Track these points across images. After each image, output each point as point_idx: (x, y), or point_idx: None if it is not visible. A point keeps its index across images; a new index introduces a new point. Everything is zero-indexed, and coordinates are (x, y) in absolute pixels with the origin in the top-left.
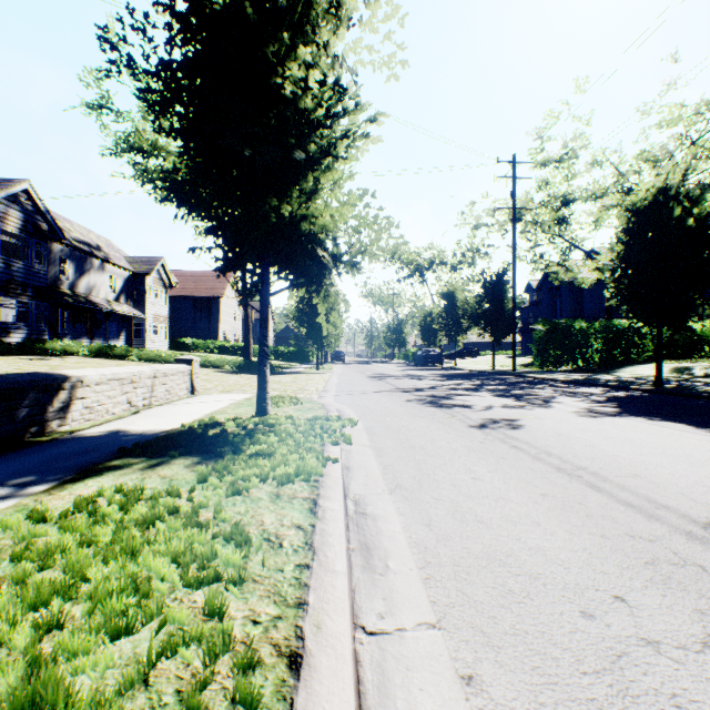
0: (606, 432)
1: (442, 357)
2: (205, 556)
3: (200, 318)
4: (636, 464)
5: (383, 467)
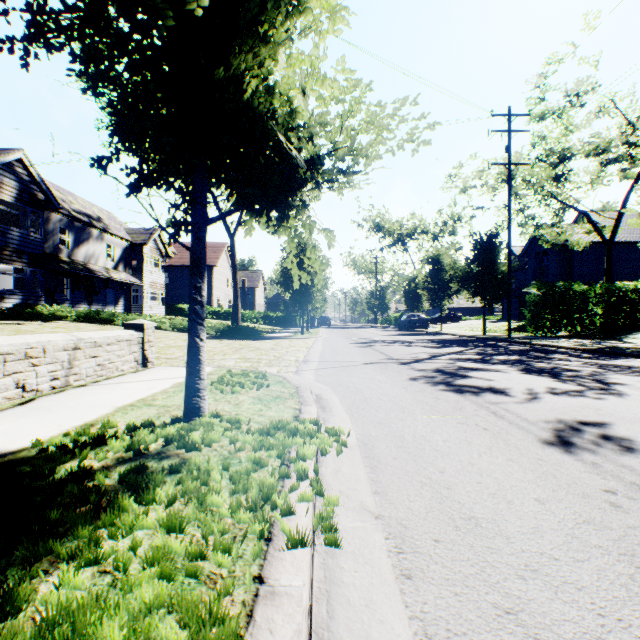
0: None
1: (426, 322)
2: None
3: None
4: None
5: None
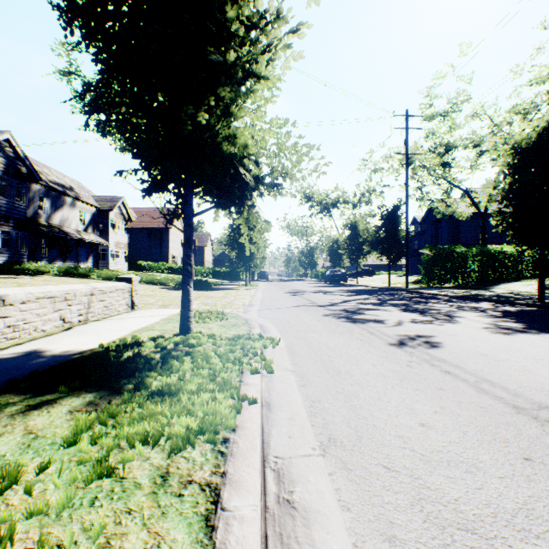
0: (531, 352)
1: (346, 276)
2: None
3: (153, 245)
4: None
5: (309, 404)
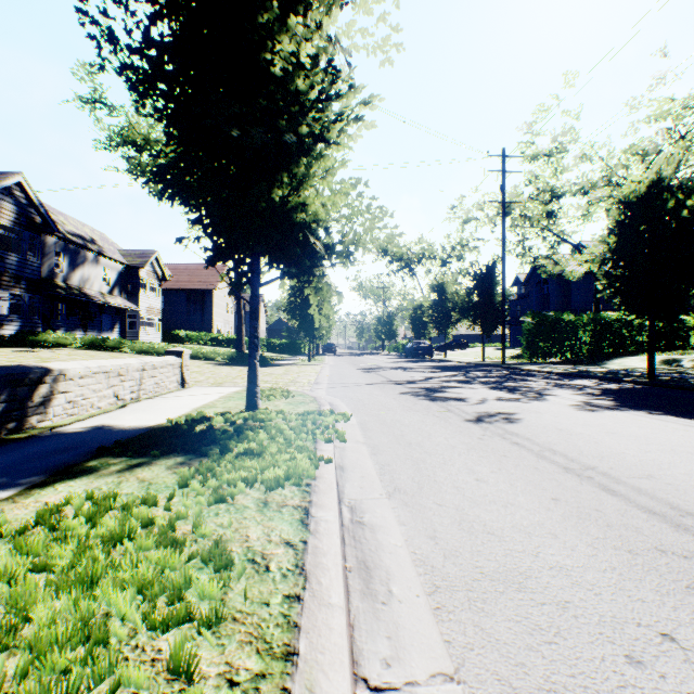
0: (608, 427)
1: (432, 349)
2: (177, 586)
3: (193, 311)
4: (647, 463)
5: (379, 467)
